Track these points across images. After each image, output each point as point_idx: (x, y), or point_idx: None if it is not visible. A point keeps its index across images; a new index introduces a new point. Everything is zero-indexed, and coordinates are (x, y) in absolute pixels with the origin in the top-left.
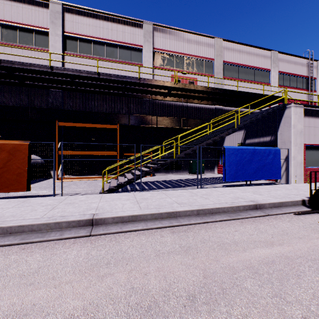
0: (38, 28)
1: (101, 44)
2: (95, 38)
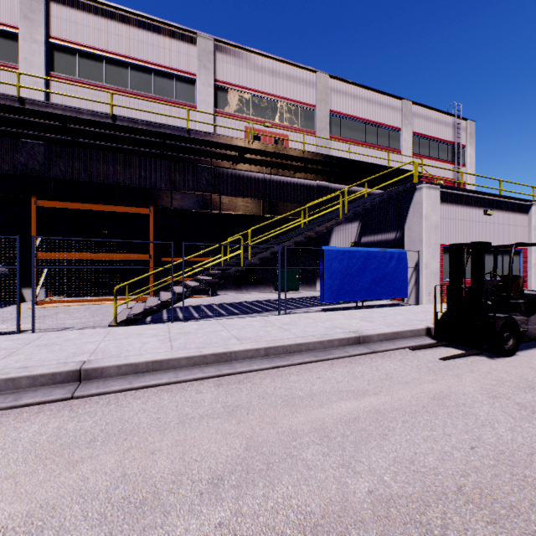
0: None
1: (122, 64)
2: (110, 53)
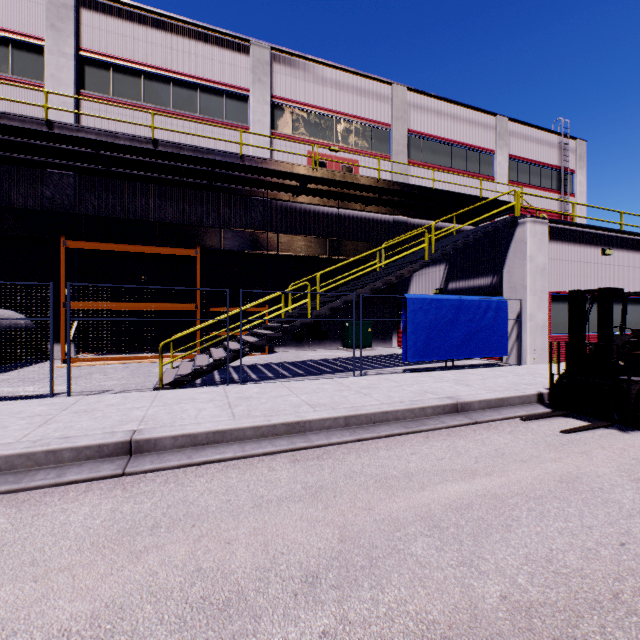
0: (20, 36)
1: (163, 80)
2: (149, 66)
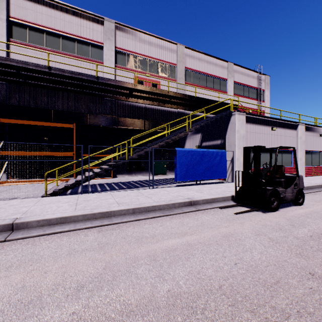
0: None
1: (56, 35)
2: (48, 28)
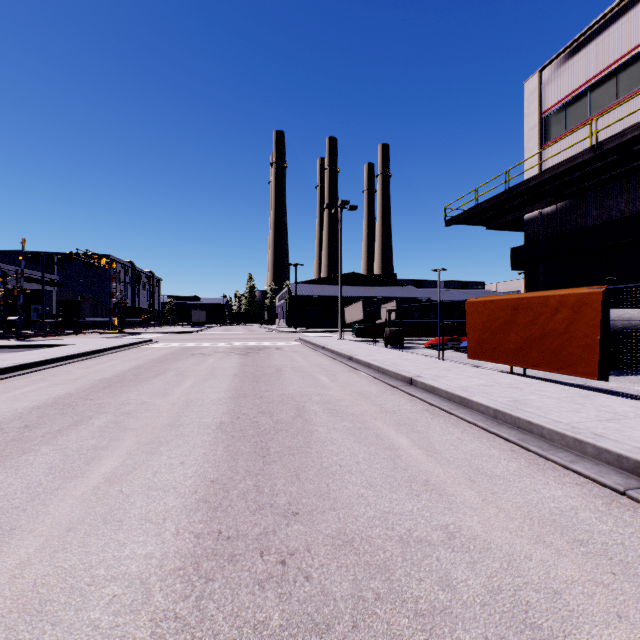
0: None
1: None
2: None
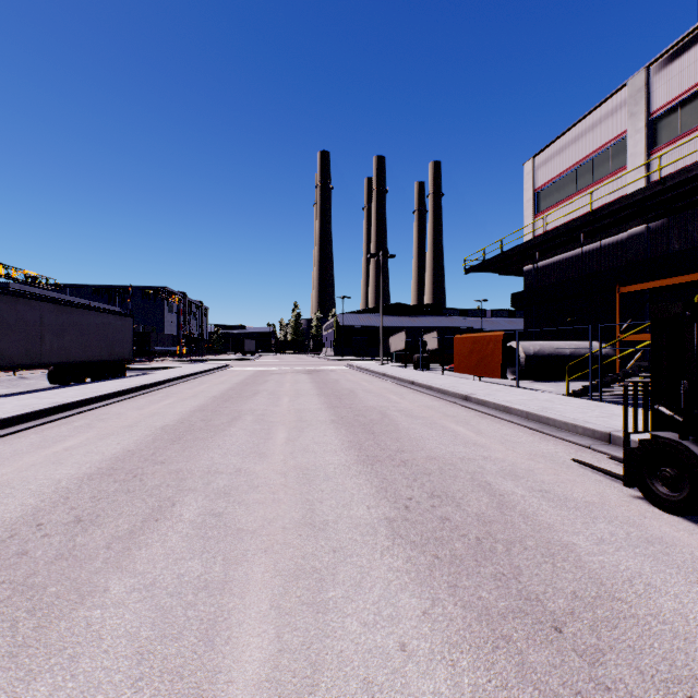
0: (614, 140)
1: None
2: None
